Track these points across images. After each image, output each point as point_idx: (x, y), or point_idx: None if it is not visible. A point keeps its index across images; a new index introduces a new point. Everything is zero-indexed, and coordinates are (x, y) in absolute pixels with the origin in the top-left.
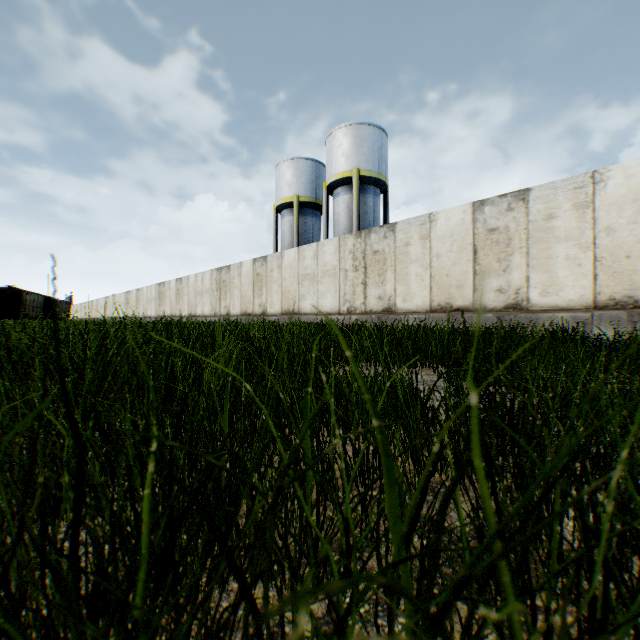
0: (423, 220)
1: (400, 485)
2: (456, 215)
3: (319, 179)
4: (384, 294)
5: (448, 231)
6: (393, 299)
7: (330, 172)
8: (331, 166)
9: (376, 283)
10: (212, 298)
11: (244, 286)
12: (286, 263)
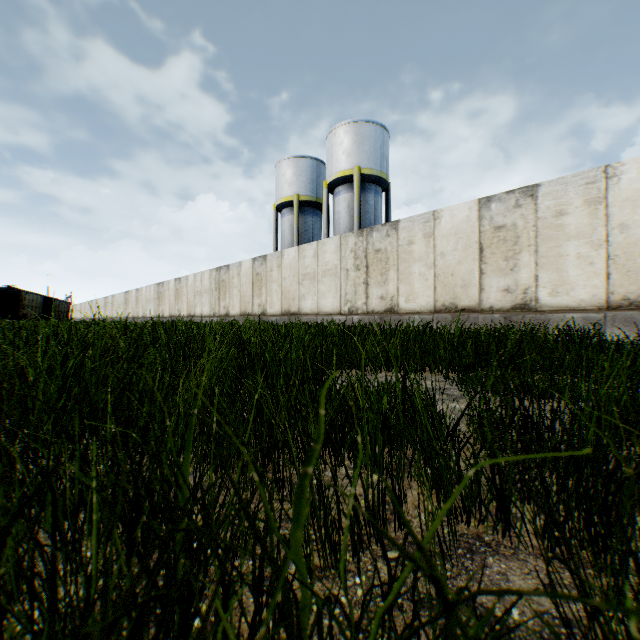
0: (427, 218)
1: (471, 638)
2: (461, 212)
3: (320, 178)
4: (386, 294)
5: (453, 229)
6: (396, 299)
7: (331, 170)
8: (332, 164)
9: (378, 283)
10: (211, 298)
11: (243, 286)
12: (286, 262)
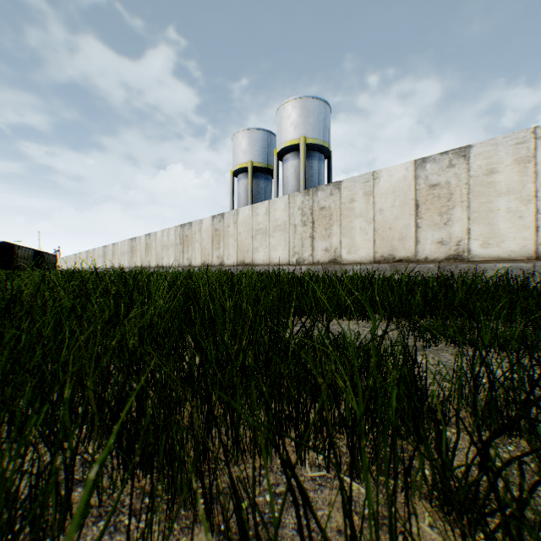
0: (367, 178)
1: None
2: (398, 172)
3: (270, 147)
4: (330, 246)
5: (391, 187)
6: (339, 251)
7: (280, 140)
8: (281, 135)
9: (323, 236)
10: (176, 251)
11: (204, 240)
12: (241, 219)
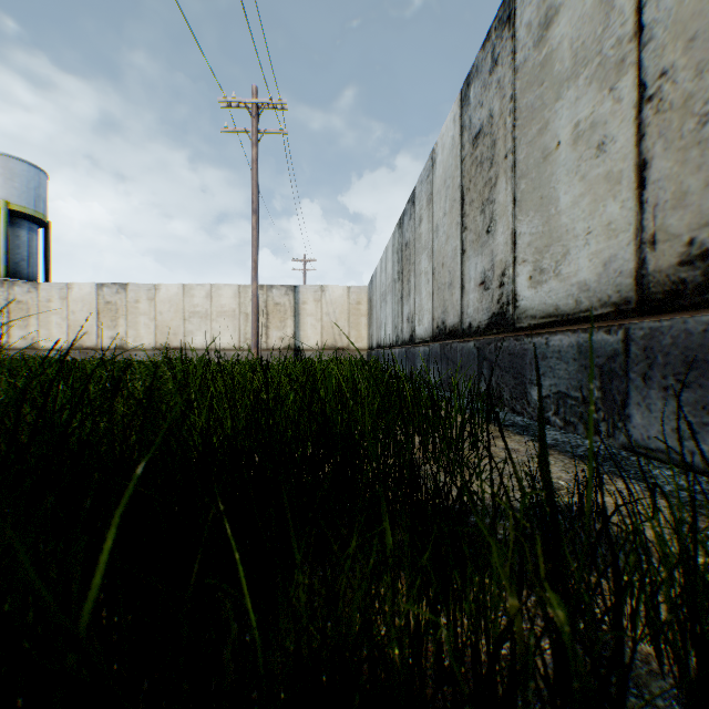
0: (64, 286)
1: None
2: (87, 288)
3: None
4: (30, 335)
5: (82, 297)
6: (38, 339)
7: None
8: None
9: (22, 326)
10: None
11: None
12: None
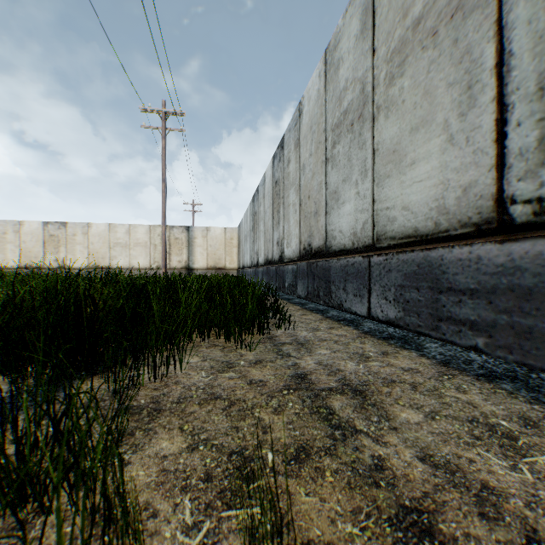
0: (17, 223)
1: None
2: (36, 225)
3: None
4: None
5: (31, 231)
6: None
7: None
8: None
9: None
10: None
11: None
12: None
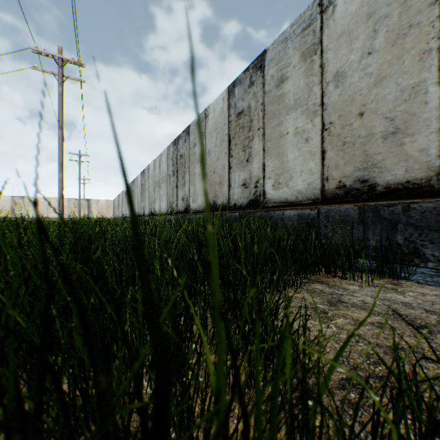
0: None
1: None
2: (8, 197)
3: None
4: None
5: (6, 200)
6: None
7: None
8: None
9: None
10: None
11: None
12: None
